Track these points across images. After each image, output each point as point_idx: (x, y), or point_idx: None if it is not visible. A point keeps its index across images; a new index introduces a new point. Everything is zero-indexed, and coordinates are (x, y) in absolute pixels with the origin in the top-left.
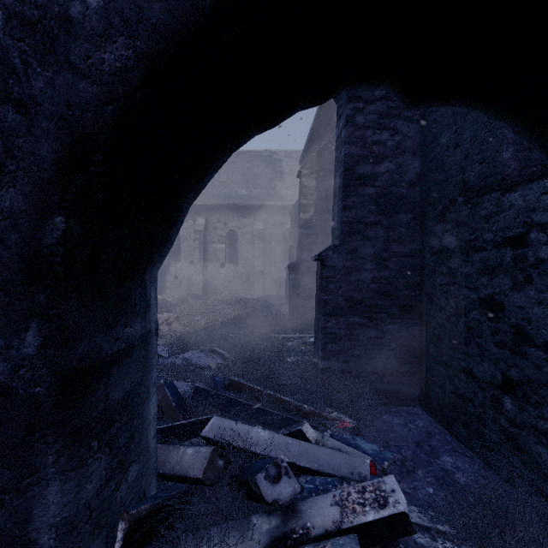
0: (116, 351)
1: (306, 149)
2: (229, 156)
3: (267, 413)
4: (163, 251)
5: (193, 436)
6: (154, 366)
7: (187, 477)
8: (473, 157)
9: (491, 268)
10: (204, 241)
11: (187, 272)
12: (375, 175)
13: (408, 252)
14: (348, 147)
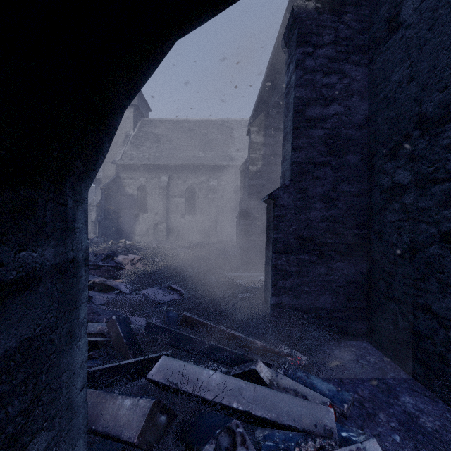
0: None
1: (254, 113)
2: (172, 44)
3: (219, 349)
4: (89, 161)
5: (141, 375)
6: (82, 304)
7: (120, 439)
8: (431, 87)
9: None
10: (167, 196)
11: (153, 222)
12: (324, 117)
13: (357, 191)
14: (298, 90)
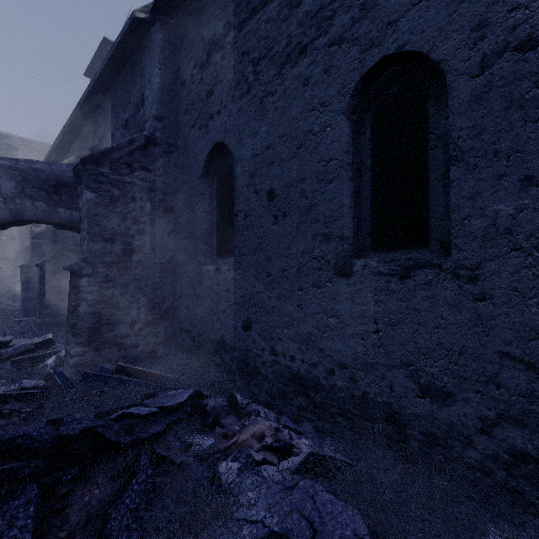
0: None
1: None
2: None
3: None
4: None
5: None
6: None
7: None
8: None
9: None
10: None
11: None
12: None
13: None
14: None
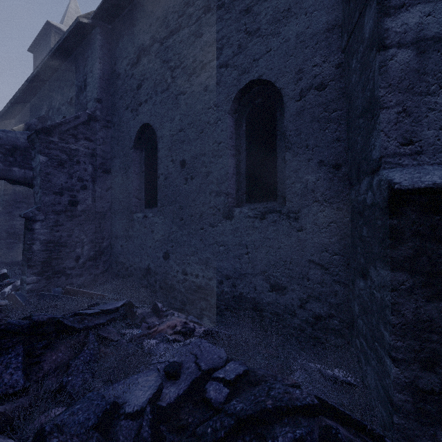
0: None
1: None
2: None
3: None
4: None
5: None
6: None
7: None
8: None
9: None
10: None
11: None
12: None
13: None
14: None
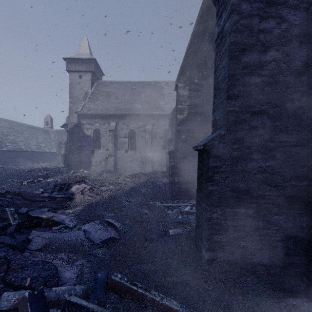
0: None
1: (180, 74)
2: None
3: None
4: None
5: None
6: None
7: None
8: None
9: None
10: (115, 137)
11: (105, 156)
12: (261, 64)
13: (295, 141)
14: (233, 36)
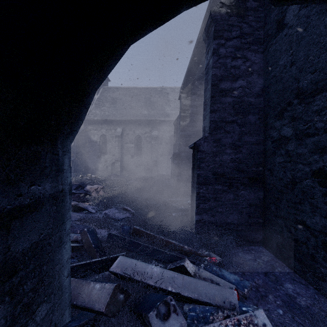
0: (18, 206)
1: (184, 83)
2: (127, 47)
3: (159, 252)
4: (72, 125)
5: (105, 269)
6: (67, 220)
7: (93, 309)
8: (306, 70)
9: (321, 148)
10: (121, 142)
11: (111, 161)
12: (232, 89)
13: (255, 141)
14: (214, 70)
